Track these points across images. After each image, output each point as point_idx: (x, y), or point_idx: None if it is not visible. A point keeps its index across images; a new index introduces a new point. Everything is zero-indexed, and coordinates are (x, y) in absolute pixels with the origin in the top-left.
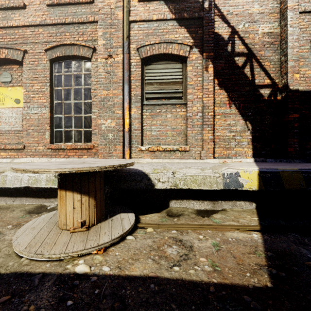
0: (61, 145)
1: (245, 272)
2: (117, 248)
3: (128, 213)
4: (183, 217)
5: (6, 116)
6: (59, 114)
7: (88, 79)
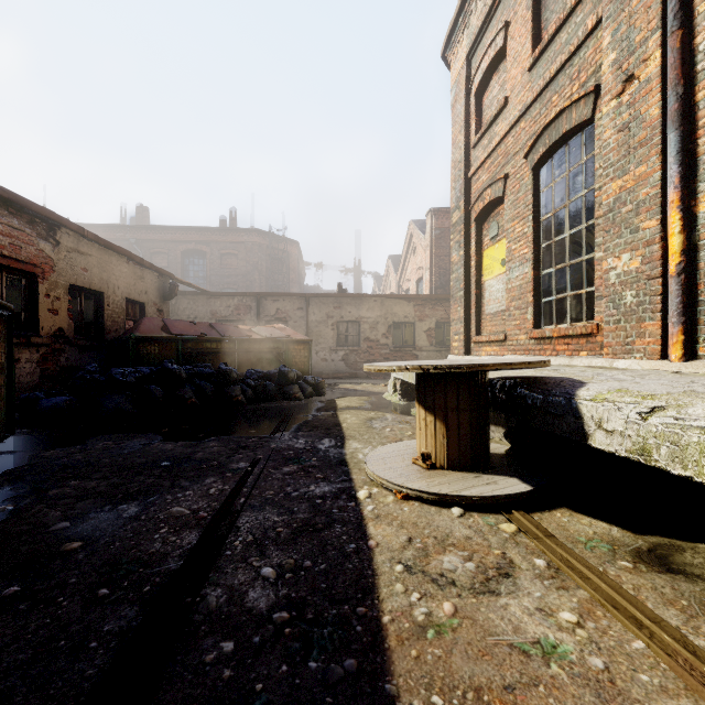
0: (545, 329)
1: (444, 697)
2: (419, 507)
3: (523, 483)
4: (671, 580)
5: (493, 290)
6: (548, 268)
7: (592, 170)
